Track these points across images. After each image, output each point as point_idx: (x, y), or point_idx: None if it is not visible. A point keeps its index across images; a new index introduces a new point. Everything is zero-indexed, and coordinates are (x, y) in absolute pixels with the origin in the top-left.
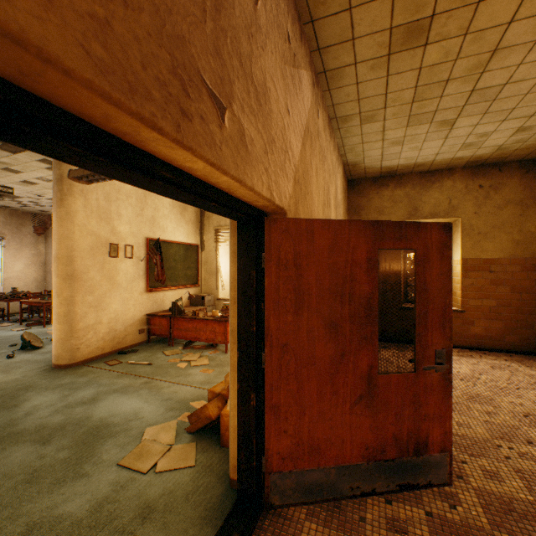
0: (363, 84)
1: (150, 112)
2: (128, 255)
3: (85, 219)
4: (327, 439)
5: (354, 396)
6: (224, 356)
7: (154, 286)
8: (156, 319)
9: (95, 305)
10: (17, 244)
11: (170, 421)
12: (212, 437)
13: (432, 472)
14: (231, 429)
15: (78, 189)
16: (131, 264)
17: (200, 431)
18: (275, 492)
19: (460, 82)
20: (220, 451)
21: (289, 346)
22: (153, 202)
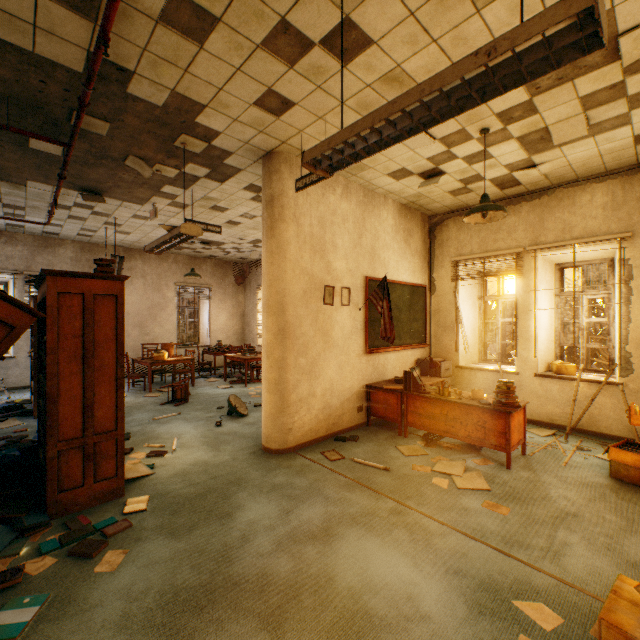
0: None
1: None
2: (344, 301)
3: (297, 252)
4: None
5: None
6: (507, 475)
7: (373, 345)
8: (378, 393)
9: (307, 370)
10: (220, 295)
11: None
12: None
13: None
14: None
15: (289, 212)
16: (347, 314)
17: None
18: None
19: None
20: None
21: None
22: (372, 226)
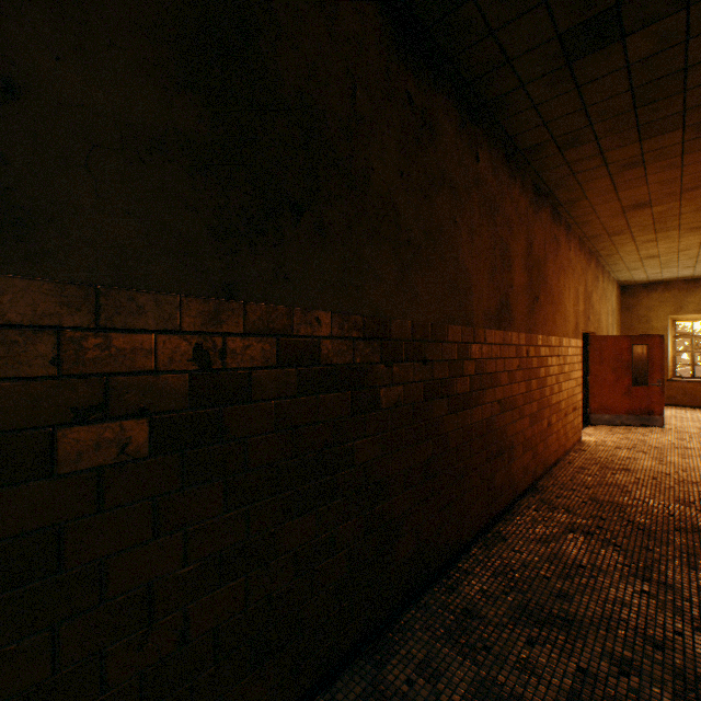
0: (628, 264)
1: (585, 329)
2: None
3: None
4: (611, 405)
5: (621, 393)
6: None
7: None
8: None
9: None
10: None
11: None
12: None
13: (655, 422)
14: None
15: None
16: None
17: None
18: (592, 420)
19: (685, 260)
20: None
21: (597, 375)
22: None
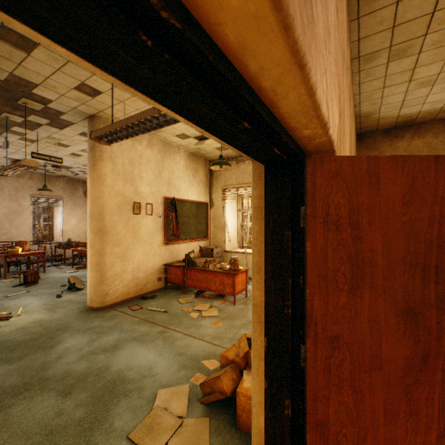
0: (404, 1)
1: None
2: (148, 212)
3: (113, 181)
4: None
5: (444, 421)
6: (232, 307)
7: (170, 239)
8: (171, 269)
9: (121, 256)
10: (72, 204)
11: (182, 385)
12: (226, 412)
13: None
14: (254, 429)
15: (107, 155)
16: (151, 220)
17: (213, 402)
18: None
19: None
20: (236, 436)
21: (341, 339)
22: (169, 165)
